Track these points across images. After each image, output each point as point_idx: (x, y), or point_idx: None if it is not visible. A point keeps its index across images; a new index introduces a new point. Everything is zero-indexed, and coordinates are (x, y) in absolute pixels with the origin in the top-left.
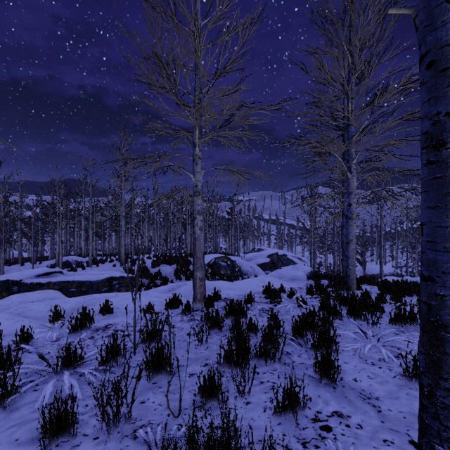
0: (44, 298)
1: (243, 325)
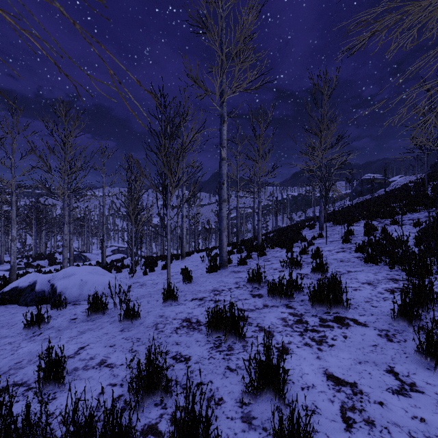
0: (5, 272)
1: None
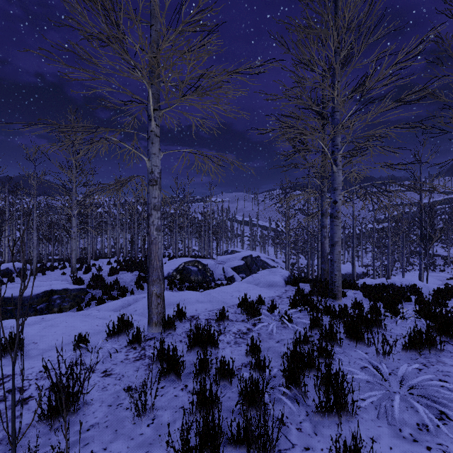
0: None
1: (213, 364)
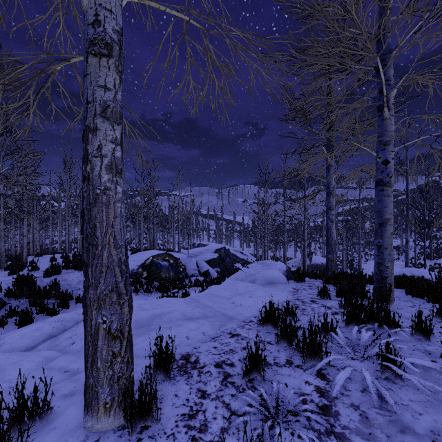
0: None
1: None
